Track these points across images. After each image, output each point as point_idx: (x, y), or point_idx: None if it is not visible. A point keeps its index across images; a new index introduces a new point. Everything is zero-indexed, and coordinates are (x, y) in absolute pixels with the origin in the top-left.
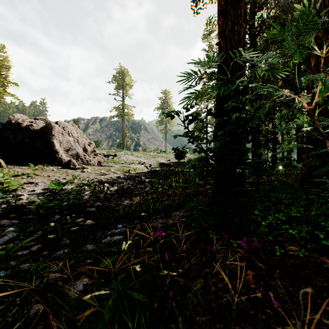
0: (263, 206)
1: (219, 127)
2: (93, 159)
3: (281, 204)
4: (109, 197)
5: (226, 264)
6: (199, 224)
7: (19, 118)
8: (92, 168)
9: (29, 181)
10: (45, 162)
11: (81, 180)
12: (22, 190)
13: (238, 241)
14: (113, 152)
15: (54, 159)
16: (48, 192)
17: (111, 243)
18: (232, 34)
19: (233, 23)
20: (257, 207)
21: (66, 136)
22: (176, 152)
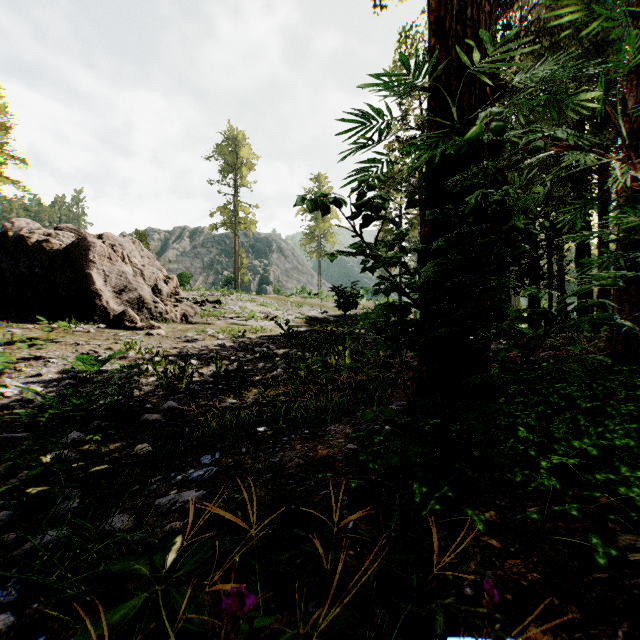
0: (533, 415)
1: (430, 237)
2: (172, 310)
3: (574, 410)
4: (196, 388)
5: (463, 594)
6: (387, 465)
7: (24, 227)
8: (170, 328)
9: (34, 354)
10: (74, 316)
11: (144, 353)
12: (14, 375)
13: (486, 515)
14: (215, 295)
15: (93, 310)
16: (69, 378)
17: (173, 511)
18: (460, 26)
19: (463, 2)
20: (523, 421)
21: (117, 263)
22: (338, 296)
